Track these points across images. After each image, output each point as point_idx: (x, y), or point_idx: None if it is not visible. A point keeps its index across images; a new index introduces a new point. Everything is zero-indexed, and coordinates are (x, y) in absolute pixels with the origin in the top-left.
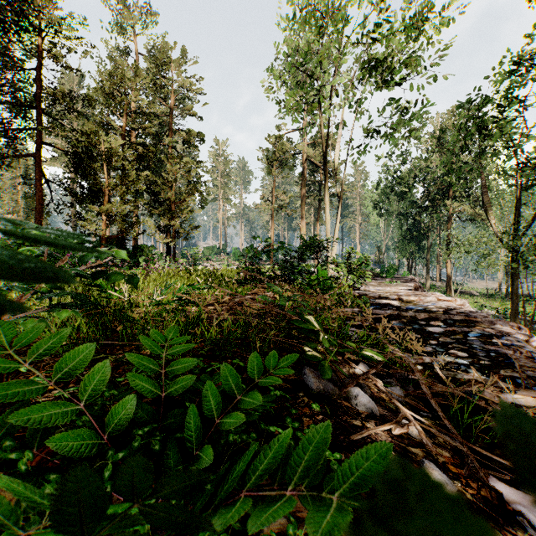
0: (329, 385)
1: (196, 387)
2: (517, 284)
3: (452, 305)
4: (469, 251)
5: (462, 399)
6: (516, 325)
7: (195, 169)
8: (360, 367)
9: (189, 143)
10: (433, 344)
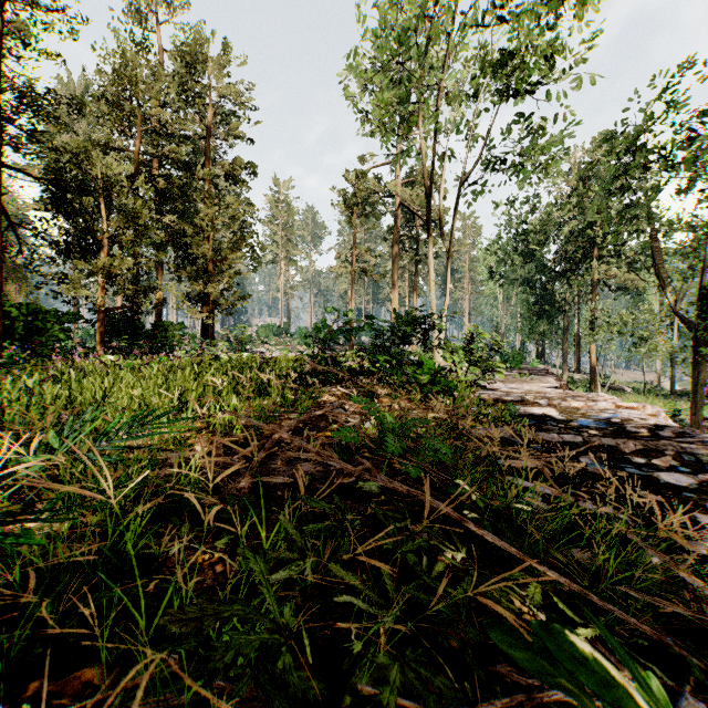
0: None
1: None
2: (700, 378)
3: (647, 417)
4: (622, 332)
5: None
6: None
7: (242, 213)
8: None
9: (235, 177)
10: None
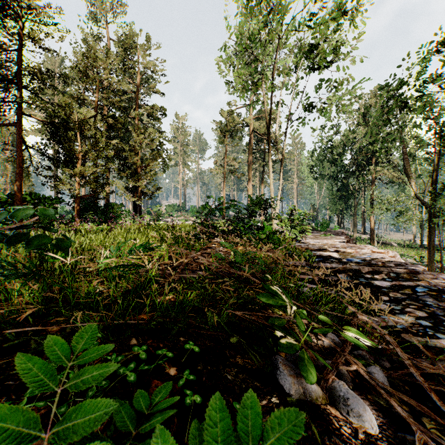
0: (310, 385)
1: (121, 427)
2: (433, 237)
3: (386, 257)
4: (389, 209)
5: None
6: None
7: (158, 138)
8: (329, 339)
9: (153, 116)
10: (386, 301)
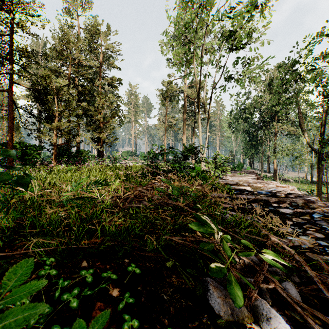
0: None
1: None
2: (321, 175)
3: (288, 190)
4: (288, 154)
5: None
6: None
7: (116, 101)
8: (249, 258)
9: (112, 85)
10: (290, 224)
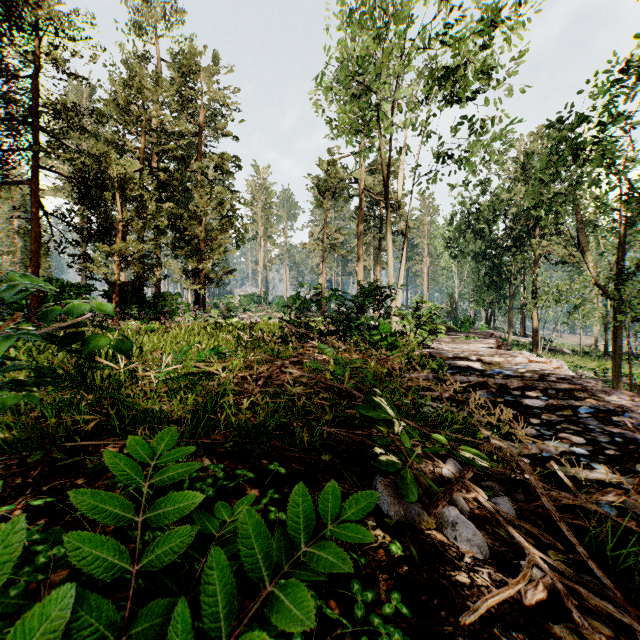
0: (413, 507)
1: (204, 531)
2: (620, 340)
3: (548, 368)
4: (560, 300)
5: (594, 512)
6: (636, 396)
7: (229, 200)
8: (449, 465)
9: (222, 169)
10: (535, 424)
